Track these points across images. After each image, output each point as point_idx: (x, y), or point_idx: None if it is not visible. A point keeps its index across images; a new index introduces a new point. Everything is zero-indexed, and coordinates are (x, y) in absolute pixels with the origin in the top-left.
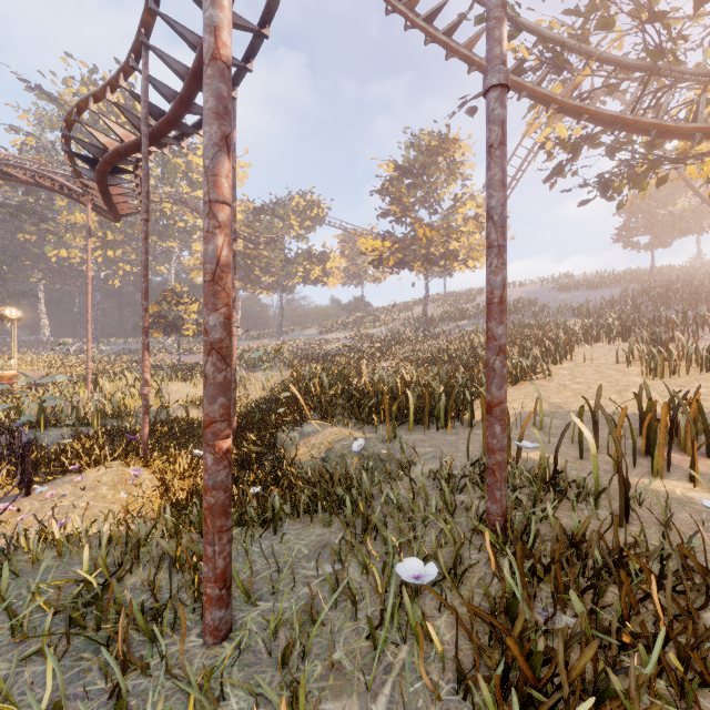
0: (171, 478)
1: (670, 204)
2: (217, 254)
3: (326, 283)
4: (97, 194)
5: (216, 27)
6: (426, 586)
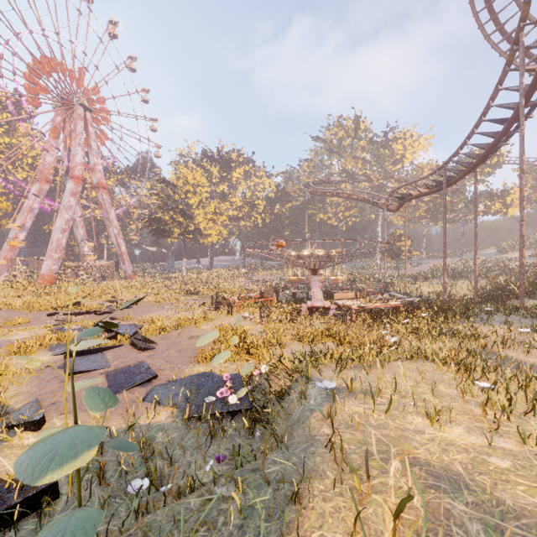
0: None
1: None
2: (522, 261)
3: (506, 213)
4: (393, 206)
5: (522, 231)
6: None
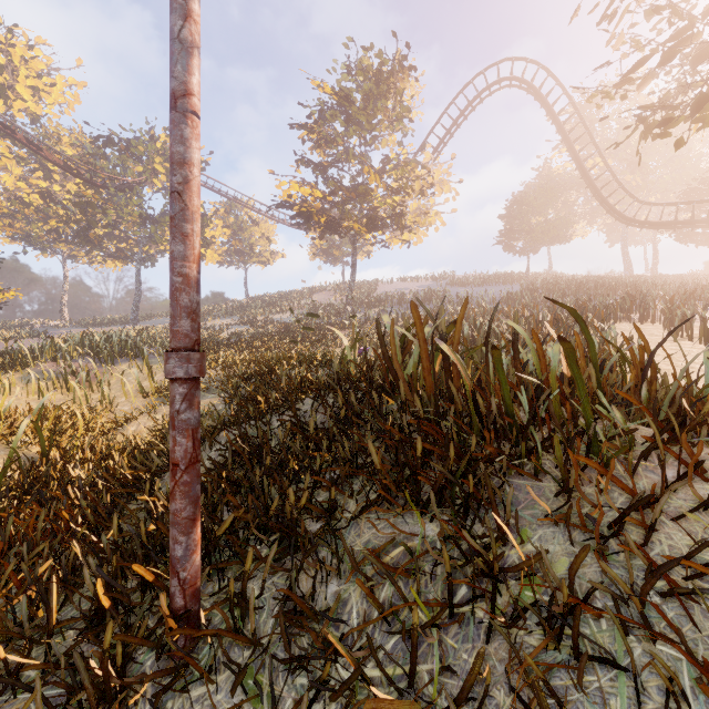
0: None
1: (543, 214)
2: None
3: (205, 256)
4: None
5: None
6: None
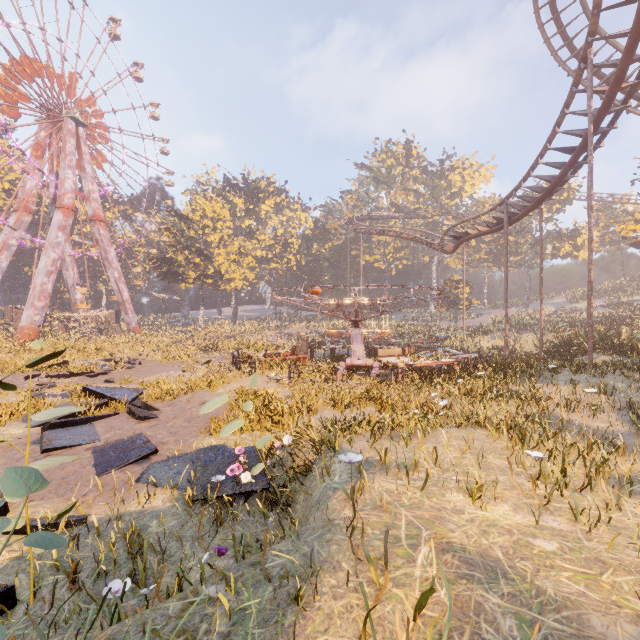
0: None
1: None
2: (591, 311)
3: (577, 256)
4: (448, 246)
5: (591, 277)
6: (635, 364)
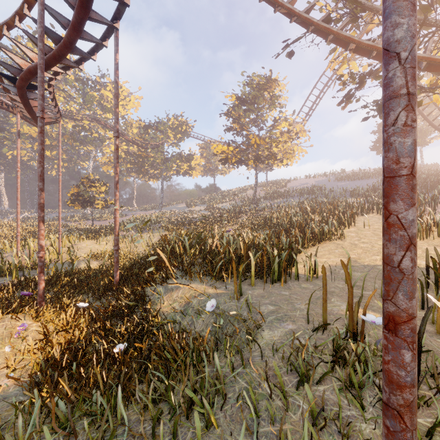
0: (51, 333)
1: None
2: None
3: (191, 174)
4: (22, 106)
5: None
6: None
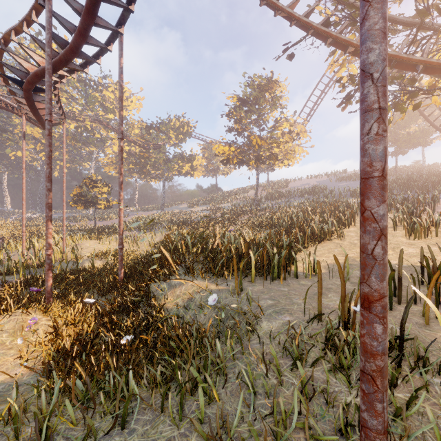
0: (60, 326)
1: (407, 127)
2: None
3: (193, 175)
4: (27, 108)
5: None
6: None
